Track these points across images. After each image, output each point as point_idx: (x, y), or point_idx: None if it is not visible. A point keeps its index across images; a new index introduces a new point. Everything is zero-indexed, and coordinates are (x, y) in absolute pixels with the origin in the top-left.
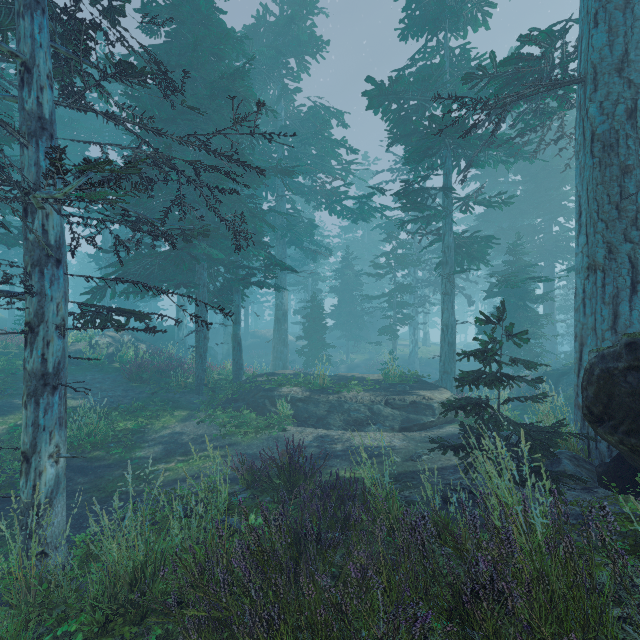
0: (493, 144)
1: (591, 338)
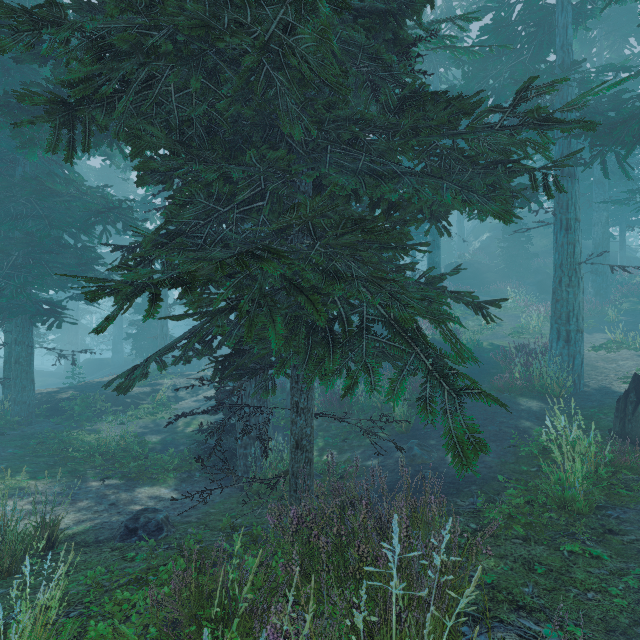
0: None
1: None
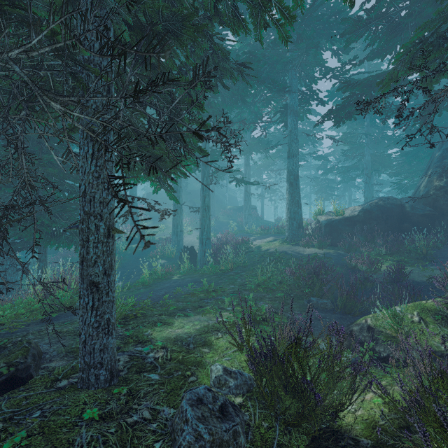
0: None
1: None
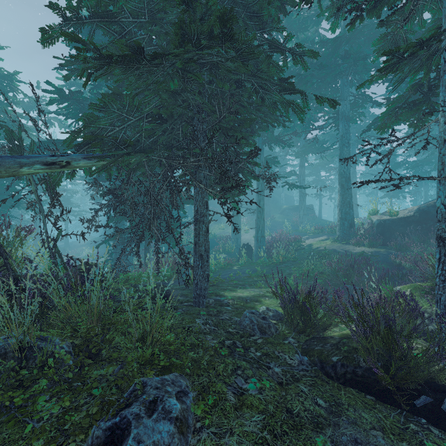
0: None
1: None
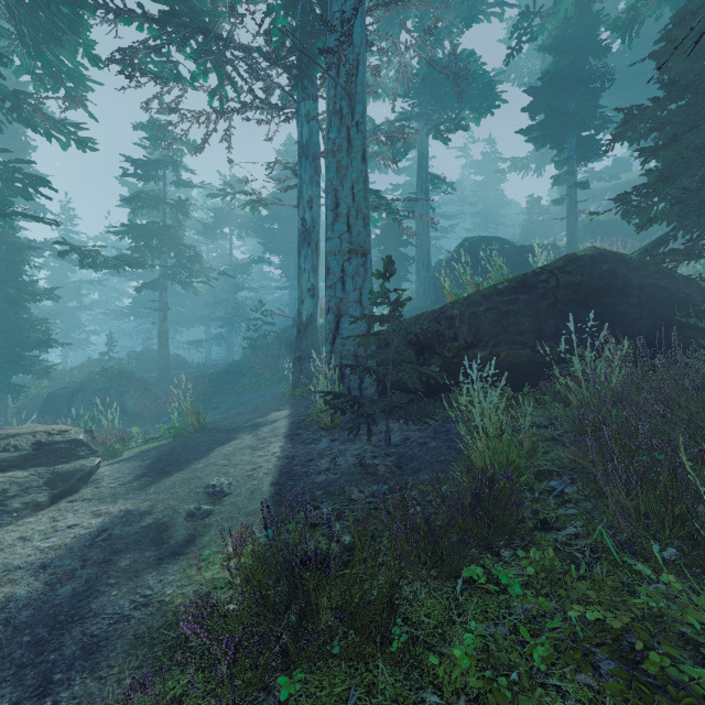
0: (73, 45)
1: (354, 309)
